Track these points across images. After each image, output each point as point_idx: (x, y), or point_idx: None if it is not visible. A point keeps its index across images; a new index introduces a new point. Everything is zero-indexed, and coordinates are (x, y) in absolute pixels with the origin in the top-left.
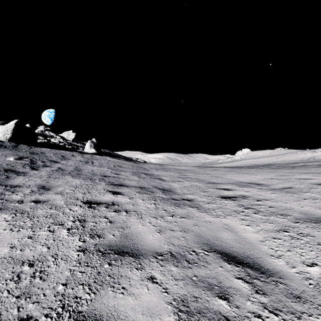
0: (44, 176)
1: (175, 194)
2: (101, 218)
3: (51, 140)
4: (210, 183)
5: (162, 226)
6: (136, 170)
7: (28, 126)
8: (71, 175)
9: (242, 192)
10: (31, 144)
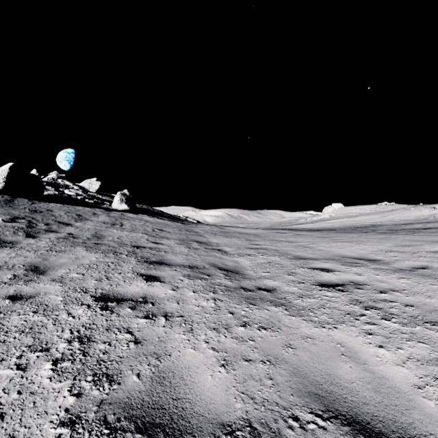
0: (42, 248)
1: (245, 279)
2: (120, 333)
3: (65, 191)
4: (297, 258)
5: (228, 350)
6: (185, 236)
7: (35, 171)
8: (86, 246)
9: (351, 275)
10: (34, 198)
